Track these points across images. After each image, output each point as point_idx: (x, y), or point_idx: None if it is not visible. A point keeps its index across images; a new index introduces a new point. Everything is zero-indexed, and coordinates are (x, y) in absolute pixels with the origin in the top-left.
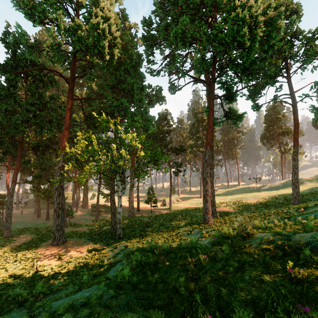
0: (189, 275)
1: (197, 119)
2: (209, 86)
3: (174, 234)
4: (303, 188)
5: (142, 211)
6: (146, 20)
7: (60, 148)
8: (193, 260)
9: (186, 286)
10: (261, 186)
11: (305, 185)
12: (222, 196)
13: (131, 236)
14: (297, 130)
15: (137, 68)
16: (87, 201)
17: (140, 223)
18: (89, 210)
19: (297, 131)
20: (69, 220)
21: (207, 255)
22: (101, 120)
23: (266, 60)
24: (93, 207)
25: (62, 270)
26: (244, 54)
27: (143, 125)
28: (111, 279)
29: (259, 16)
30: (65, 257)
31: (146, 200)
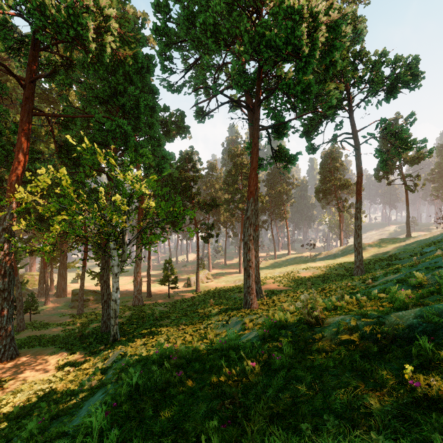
0: (227, 406)
1: (234, 164)
2: (253, 111)
3: (202, 327)
4: (365, 255)
5: (156, 296)
6: (160, 3)
7: (7, 196)
8: (232, 372)
9: (220, 437)
10: (315, 254)
11: (367, 251)
12: (268, 270)
13: (135, 336)
14: (360, 180)
15: (146, 75)
16: (65, 286)
17: (150, 314)
18: (68, 300)
19: (361, 182)
20: (30, 318)
21: (256, 361)
22: (81, 150)
23: (325, 82)
24: (75, 295)
25: (1, 408)
26: (300, 66)
27: (155, 164)
28: (68, 435)
29: (320, 15)
30: (12, 383)
31: (162, 280)
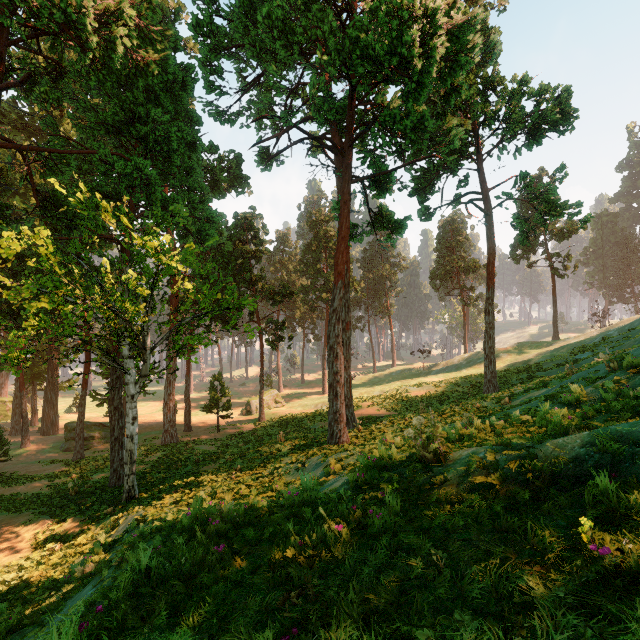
0: (293, 601)
1: (316, 236)
2: (342, 154)
3: (265, 473)
4: (498, 364)
5: (198, 430)
6: None
7: None
8: (305, 542)
9: None
10: (431, 365)
11: (501, 360)
12: (364, 388)
13: (163, 491)
14: (492, 259)
15: (181, 95)
16: (55, 417)
17: (189, 456)
18: (61, 439)
19: (493, 261)
20: None
21: (344, 521)
22: (75, 203)
23: (445, 117)
24: (71, 431)
25: None
26: (410, 87)
27: (195, 228)
28: None
29: (438, 14)
30: None
31: (207, 405)
